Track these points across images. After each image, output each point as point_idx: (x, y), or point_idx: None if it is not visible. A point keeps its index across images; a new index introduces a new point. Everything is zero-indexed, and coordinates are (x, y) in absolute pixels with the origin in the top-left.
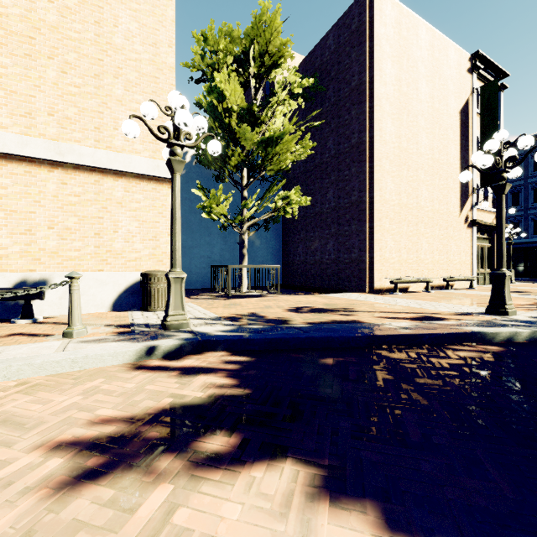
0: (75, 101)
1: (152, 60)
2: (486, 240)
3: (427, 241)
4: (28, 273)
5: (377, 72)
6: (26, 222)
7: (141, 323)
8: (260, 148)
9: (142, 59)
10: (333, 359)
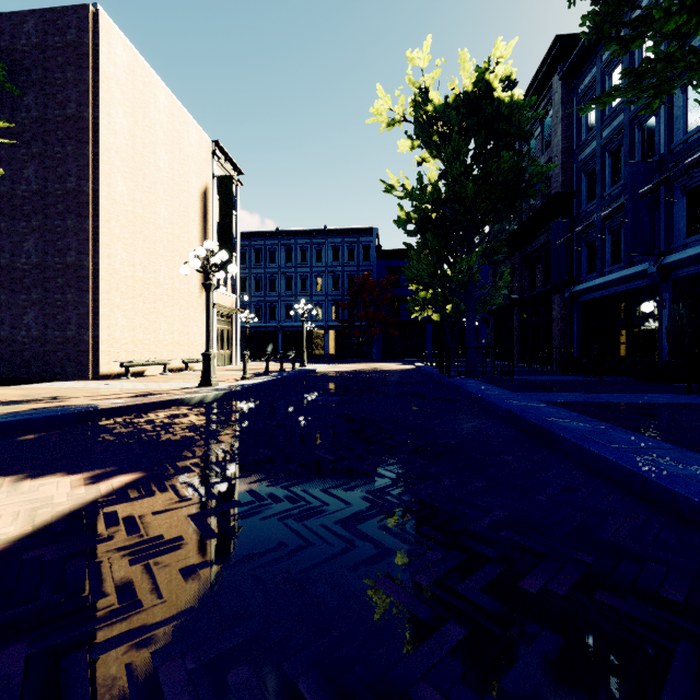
0: None
1: None
2: (226, 323)
3: (167, 320)
4: None
5: (105, 116)
6: None
7: None
8: None
9: None
10: (35, 435)
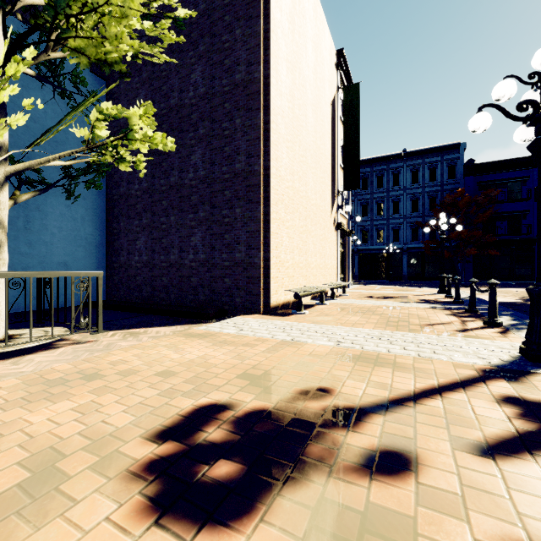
0: None
1: None
2: (341, 245)
3: (313, 241)
4: None
5: None
6: None
7: None
8: None
9: None
10: None
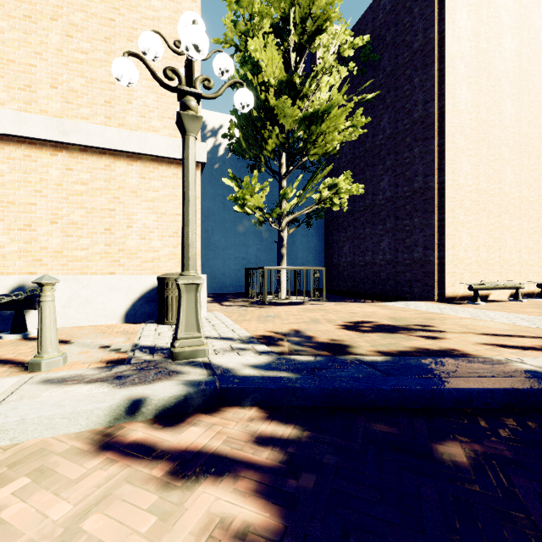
0: (81, 70)
1: (172, 19)
2: None
3: (513, 236)
4: (27, 276)
5: (449, 25)
6: (25, 216)
7: (146, 345)
8: (302, 126)
9: (160, 18)
10: (460, 446)
